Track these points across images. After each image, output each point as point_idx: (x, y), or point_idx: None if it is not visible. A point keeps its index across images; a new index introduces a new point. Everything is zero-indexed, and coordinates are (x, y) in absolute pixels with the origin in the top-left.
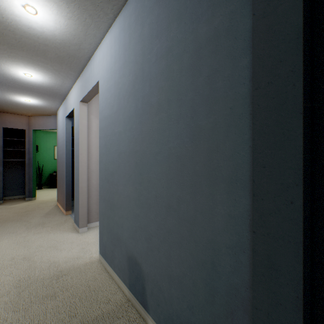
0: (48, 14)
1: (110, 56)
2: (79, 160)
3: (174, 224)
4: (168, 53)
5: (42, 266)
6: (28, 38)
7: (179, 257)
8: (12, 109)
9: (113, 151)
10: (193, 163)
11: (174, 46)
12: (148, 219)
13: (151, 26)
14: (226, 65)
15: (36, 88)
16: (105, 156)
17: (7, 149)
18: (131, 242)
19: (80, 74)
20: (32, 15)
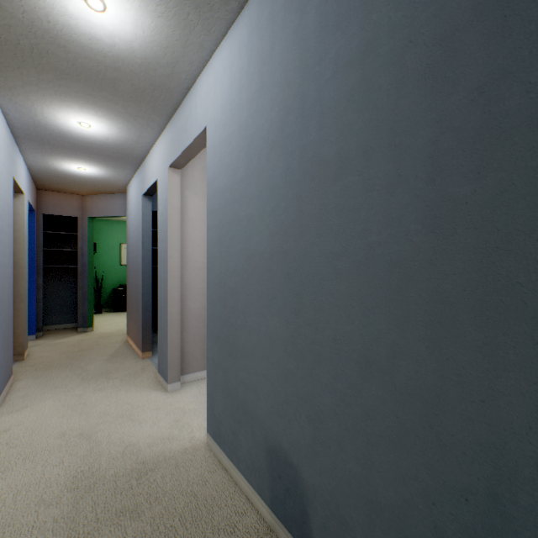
0: (124, 10)
1: (229, 81)
2: (167, 267)
3: (381, 398)
4: (365, 56)
5: (112, 451)
6: (88, 58)
7: (395, 469)
8: (57, 183)
9: (236, 252)
10: (434, 276)
11: (382, 38)
12: (314, 382)
13: (323, 8)
14: (534, 56)
15: (97, 148)
16: (218, 260)
17: (50, 249)
18: (275, 421)
19: (170, 119)
20: (97, 14)
